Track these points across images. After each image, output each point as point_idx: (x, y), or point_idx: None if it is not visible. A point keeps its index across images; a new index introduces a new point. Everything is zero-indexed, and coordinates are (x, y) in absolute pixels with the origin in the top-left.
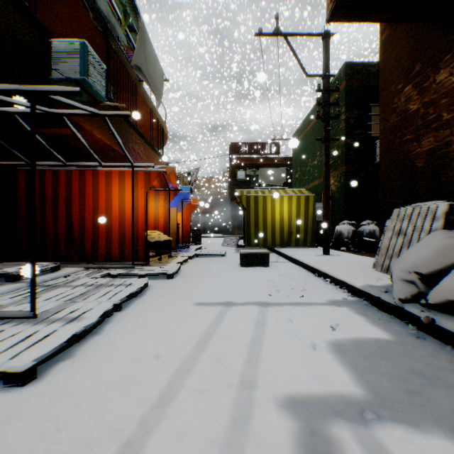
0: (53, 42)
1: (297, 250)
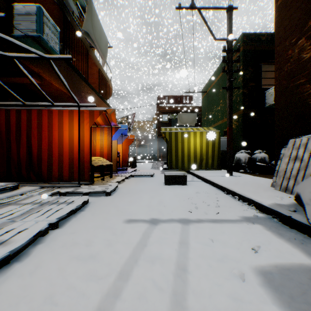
0: (15, 6)
1: (207, 172)
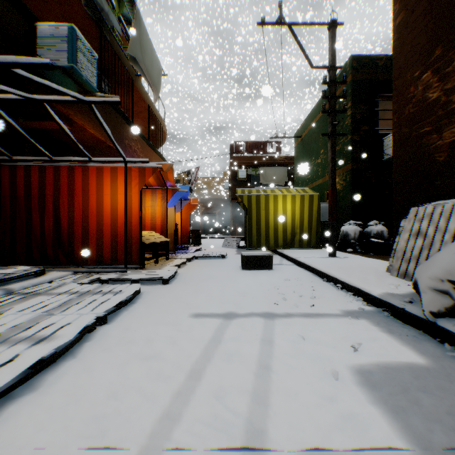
0: (39, 27)
1: (301, 251)
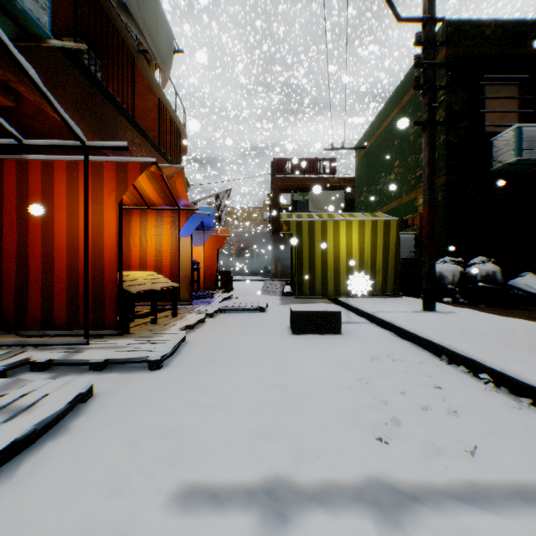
0: None
1: (375, 301)
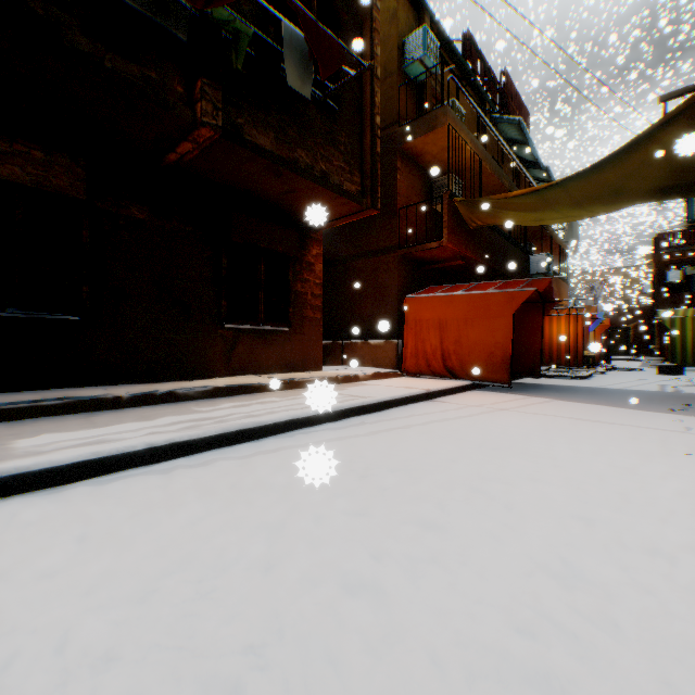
0: (530, 256)
1: None
